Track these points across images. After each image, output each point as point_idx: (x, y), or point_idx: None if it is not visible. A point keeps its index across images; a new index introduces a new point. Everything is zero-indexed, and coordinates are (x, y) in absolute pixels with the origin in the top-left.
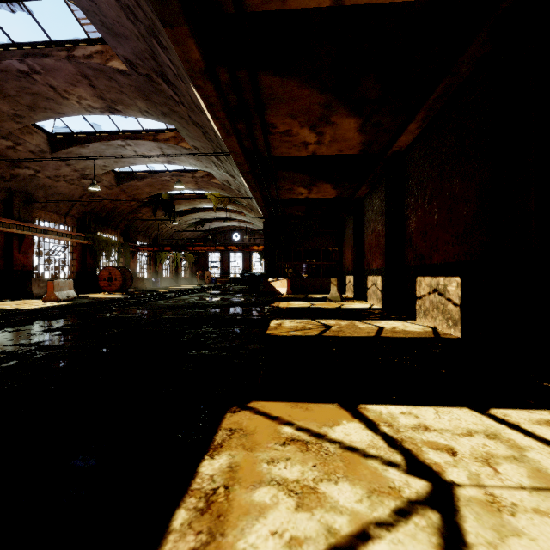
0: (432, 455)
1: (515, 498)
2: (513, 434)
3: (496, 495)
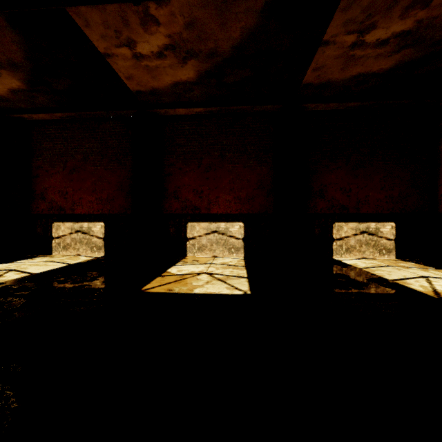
0: (4, 269)
1: (27, 267)
2: (21, 263)
3: (23, 267)
